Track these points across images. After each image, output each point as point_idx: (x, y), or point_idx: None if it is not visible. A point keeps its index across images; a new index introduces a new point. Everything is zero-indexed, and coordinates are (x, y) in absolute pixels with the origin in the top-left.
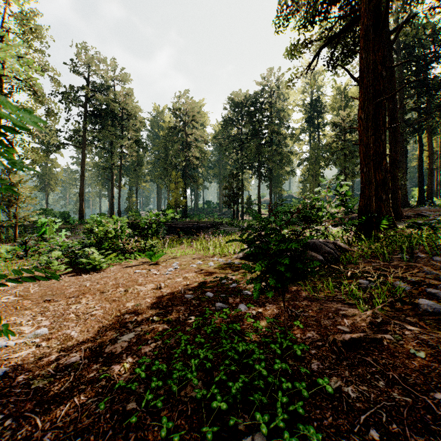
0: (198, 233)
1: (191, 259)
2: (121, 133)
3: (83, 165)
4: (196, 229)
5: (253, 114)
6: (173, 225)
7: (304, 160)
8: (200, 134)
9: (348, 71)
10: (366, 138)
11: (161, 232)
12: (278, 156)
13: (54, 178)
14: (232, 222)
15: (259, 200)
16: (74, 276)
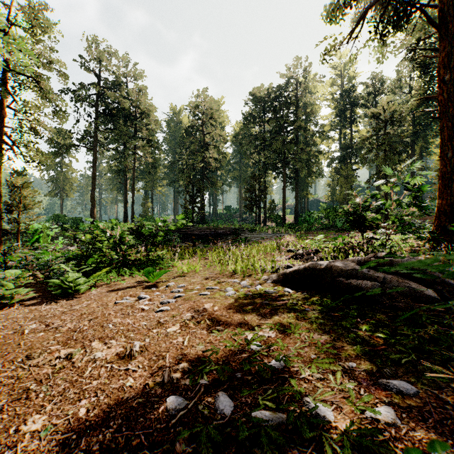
0: (215, 240)
1: (202, 279)
2: (135, 133)
3: (95, 167)
4: (214, 236)
5: (277, 108)
6: (189, 232)
7: (333, 159)
8: (218, 133)
9: (425, 12)
10: (452, 108)
11: (174, 240)
12: (305, 155)
13: (68, 183)
14: (254, 229)
15: (284, 204)
16: (33, 306)
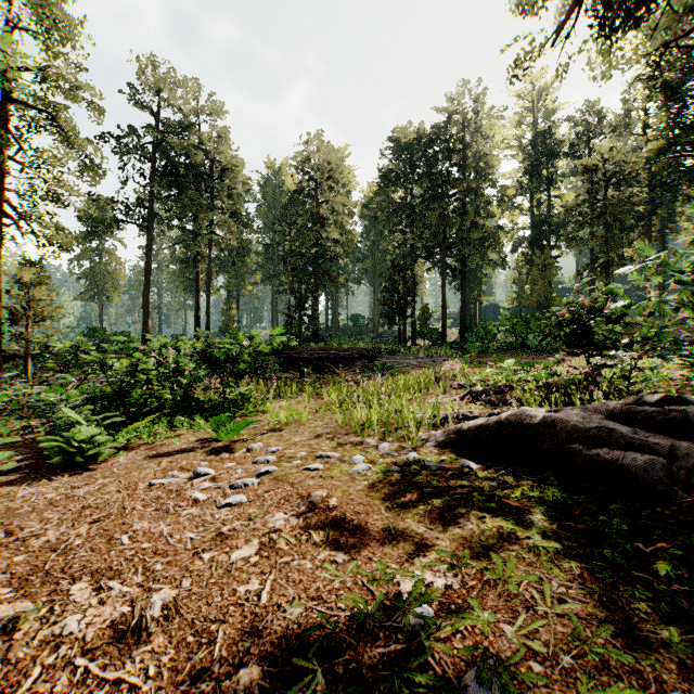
0: (336, 368)
1: (311, 437)
2: (211, 202)
3: (149, 255)
4: (334, 361)
5: (432, 160)
6: (294, 355)
7: (521, 241)
8: (340, 200)
9: None
10: None
11: (270, 367)
12: (477, 234)
13: (111, 279)
14: (397, 350)
15: (443, 312)
16: (8, 486)
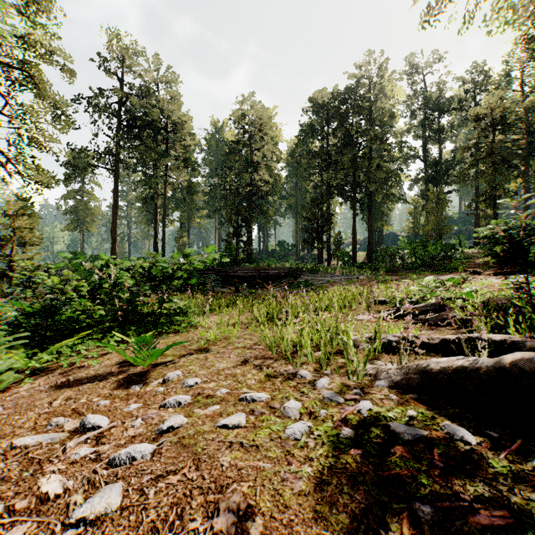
0: (266, 284)
1: (237, 363)
2: (166, 151)
3: (116, 193)
4: (264, 278)
5: (345, 114)
6: (232, 273)
7: (417, 180)
8: (270, 148)
9: None
10: None
11: (210, 284)
12: (382, 174)
13: (90, 214)
14: (317, 269)
15: (354, 238)
16: None
